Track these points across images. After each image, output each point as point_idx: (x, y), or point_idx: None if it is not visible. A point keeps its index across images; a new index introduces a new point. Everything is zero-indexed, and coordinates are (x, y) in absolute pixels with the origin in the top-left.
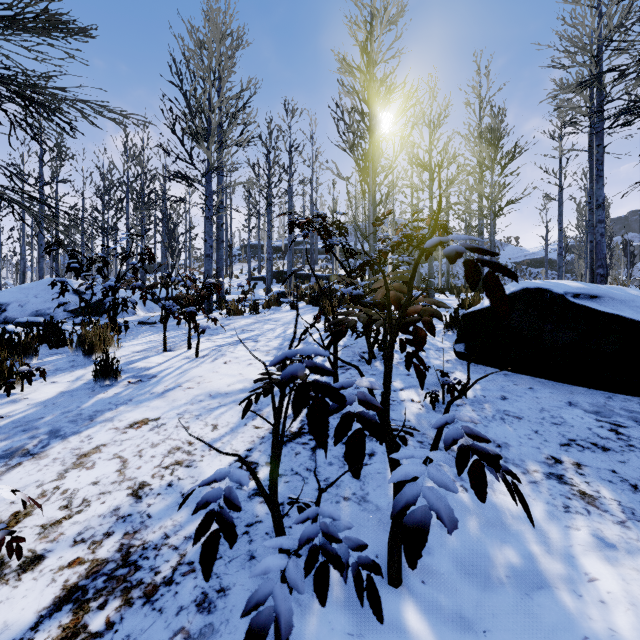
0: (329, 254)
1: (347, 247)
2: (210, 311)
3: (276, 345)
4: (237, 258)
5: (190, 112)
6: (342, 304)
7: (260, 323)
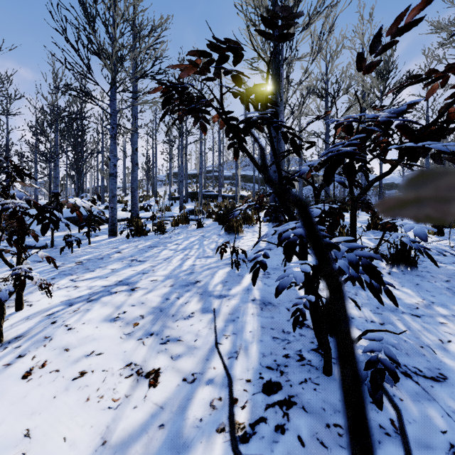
0: (233, 179)
1: (246, 174)
2: (114, 231)
3: (157, 301)
4: (163, 182)
5: (88, 22)
6: (246, 222)
7: (158, 248)
